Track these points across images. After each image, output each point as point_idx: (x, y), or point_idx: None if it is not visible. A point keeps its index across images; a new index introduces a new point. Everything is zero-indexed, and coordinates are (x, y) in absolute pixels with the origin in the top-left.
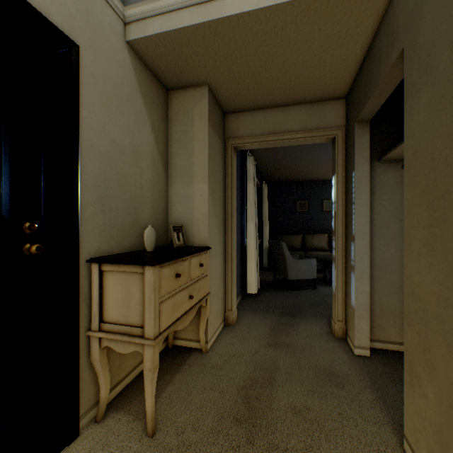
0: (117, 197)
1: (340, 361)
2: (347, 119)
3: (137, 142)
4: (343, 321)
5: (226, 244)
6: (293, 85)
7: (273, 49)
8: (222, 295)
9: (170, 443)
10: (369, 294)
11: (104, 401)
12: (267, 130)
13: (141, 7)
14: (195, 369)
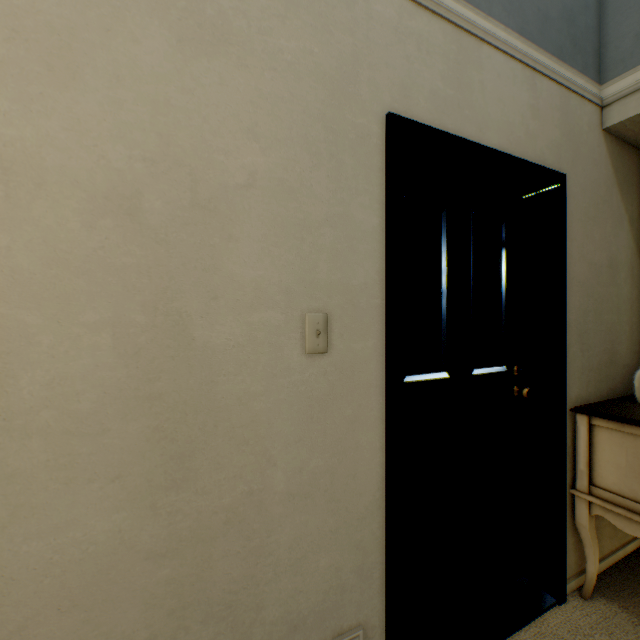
0: (593, 331)
1: None
2: None
3: (612, 252)
4: None
5: None
6: None
7: None
8: None
9: None
10: None
11: (591, 578)
12: None
13: (632, 75)
14: None
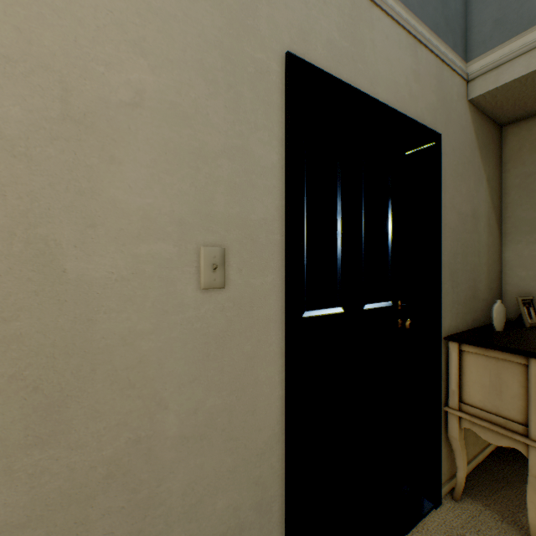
0: (461, 271)
1: None
2: None
3: (475, 205)
4: None
5: None
6: None
7: None
8: None
9: None
10: None
11: (461, 482)
12: None
13: (491, 55)
14: None
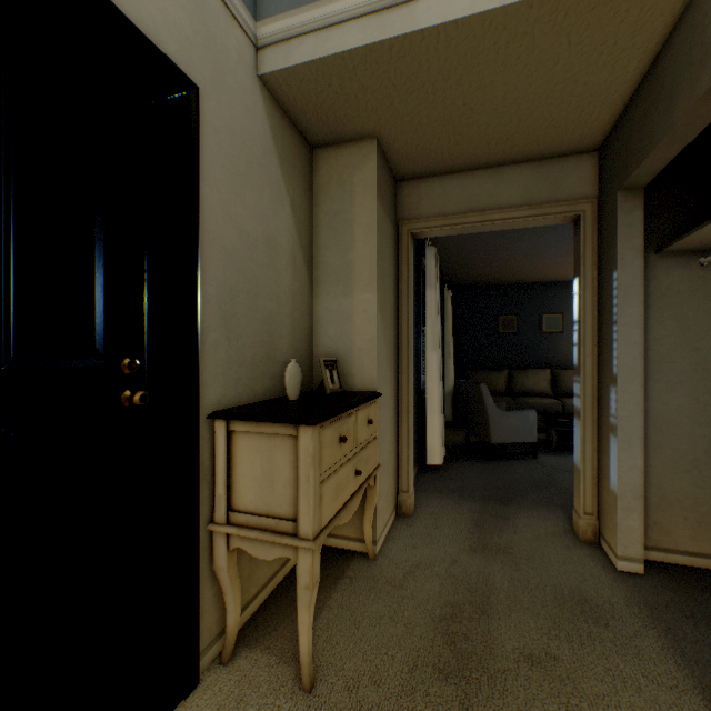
0: (247, 317)
1: (595, 580)
2: (602, 186)
3: (272, 231)
4: (594, 515)
5: (398, 387)
6: (513, 134)
7: (488, 77)
8: (393, 468)
9: (339, 703)
10: (642, 472)
11: (233, 632)
12: (466, 206)
13: (282, 22)
14: (361, 586)
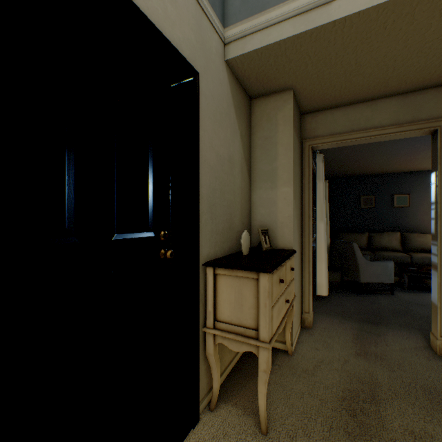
0: (219, 205)
1: None
2: None
3: (231, 152)
4: None
5: (302, 246)
6: (387, 78)
7: (376, 44)
8: (299, 297)
9: None
10: None
11: (216, 392)
12: (350, 127)
13: (240, 26)
14: (286, 371)
